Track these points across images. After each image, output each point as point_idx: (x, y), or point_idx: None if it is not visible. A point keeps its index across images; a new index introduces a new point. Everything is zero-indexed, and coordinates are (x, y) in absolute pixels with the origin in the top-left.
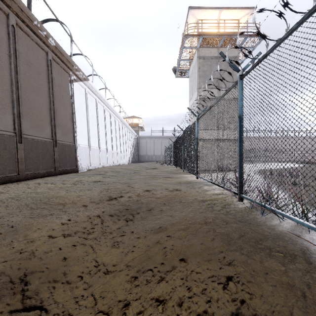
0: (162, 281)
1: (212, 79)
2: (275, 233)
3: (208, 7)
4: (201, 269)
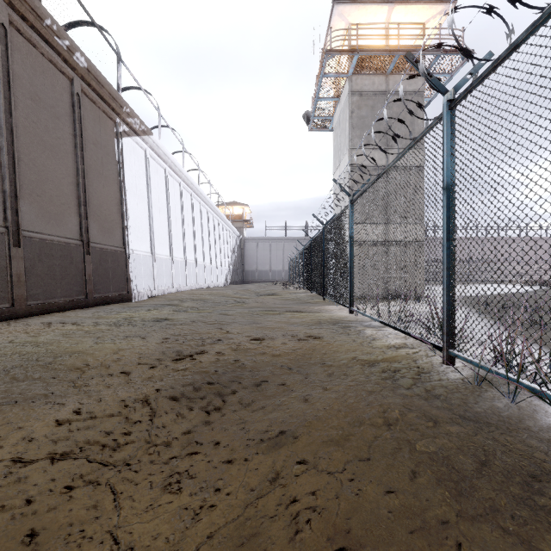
0: None
1: (385, 115)
2: None
3: (368, 0)
4: None
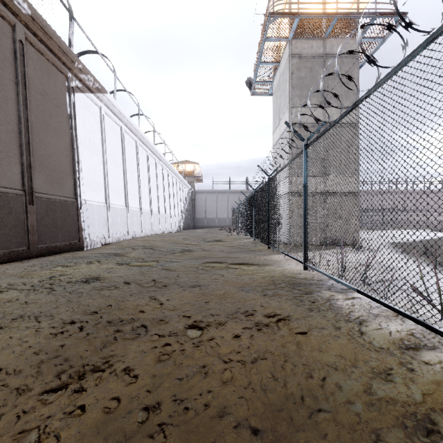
0: None
1: None
2: None
3: None
4: None
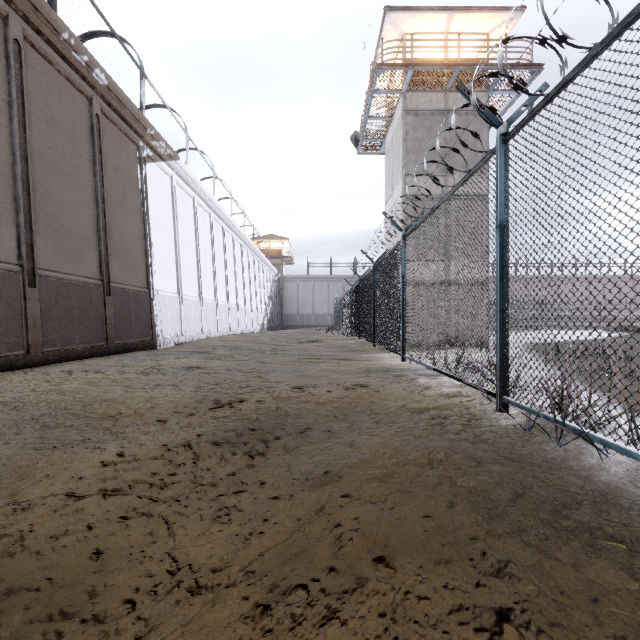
0: (331, 622)
1: (437, 146)
2: (594, 489)
3: (424, 8)
4: (429, 587)
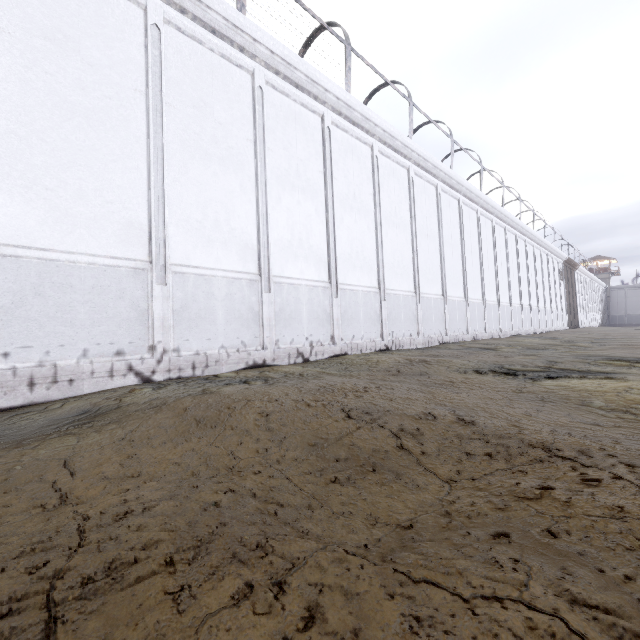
0: None
1: None
2: None
3: None
4: None
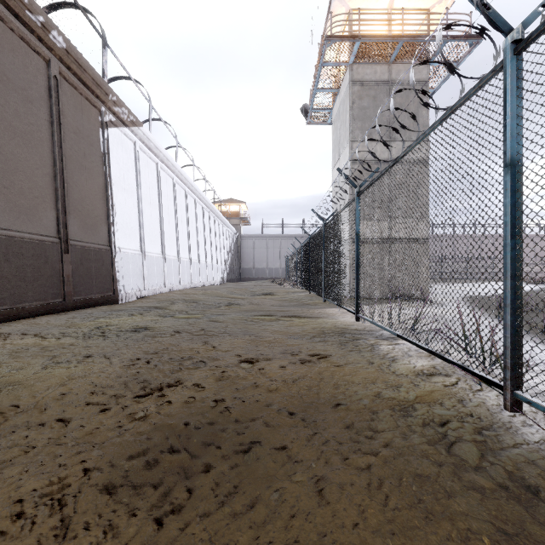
0: None
1: (411, 78)
2: None
3: None
4: None
